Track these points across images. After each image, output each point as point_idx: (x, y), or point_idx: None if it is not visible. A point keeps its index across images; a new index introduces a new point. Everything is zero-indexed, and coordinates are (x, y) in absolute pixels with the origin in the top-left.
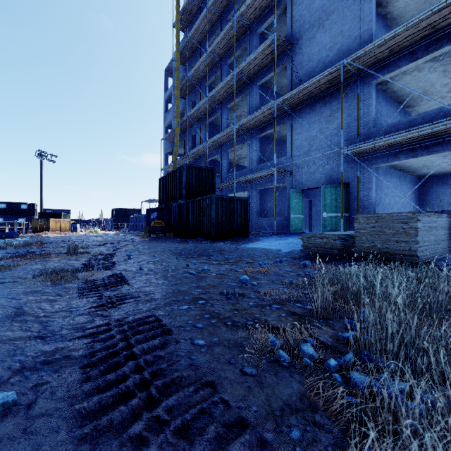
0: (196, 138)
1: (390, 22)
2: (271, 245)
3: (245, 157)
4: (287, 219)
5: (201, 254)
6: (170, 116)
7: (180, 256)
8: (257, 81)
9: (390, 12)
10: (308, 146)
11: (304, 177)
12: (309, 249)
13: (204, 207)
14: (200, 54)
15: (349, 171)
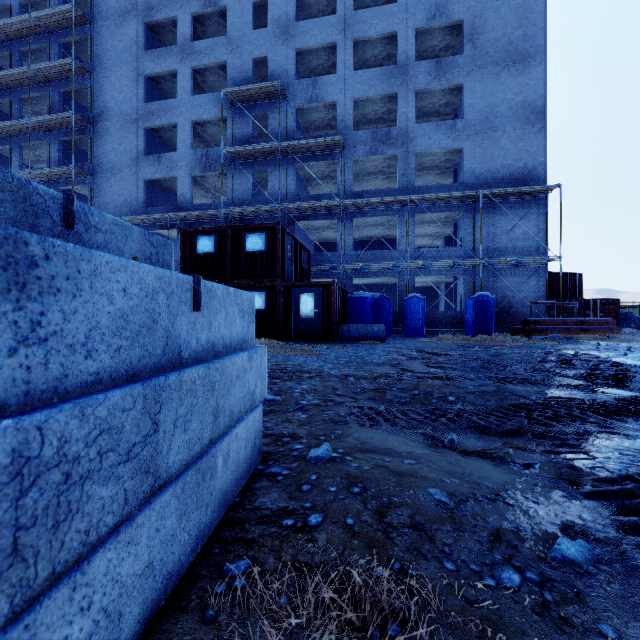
0: None
1: (165, 188)
2: None
3: None
4: None
5: None
6: None
7: None
8: (59, 185)
9: (163, 184)
10: None
11: None
12: None
13: None
14: None
15: None
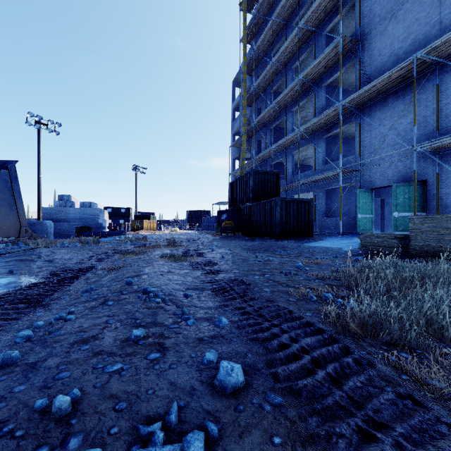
0: (261, 143)
1: None
2: (333, 244)
3: (311, 157)
4: (355, 219)
5: (266, 250)
6: (237, 124)
7: (248, 251)
8: (323, 82)
9: None
10: (378, 144)
11: (374, 176)
12: (366, 247)
13: (269, 209)
14: (265, 63)
15: (426, 168)
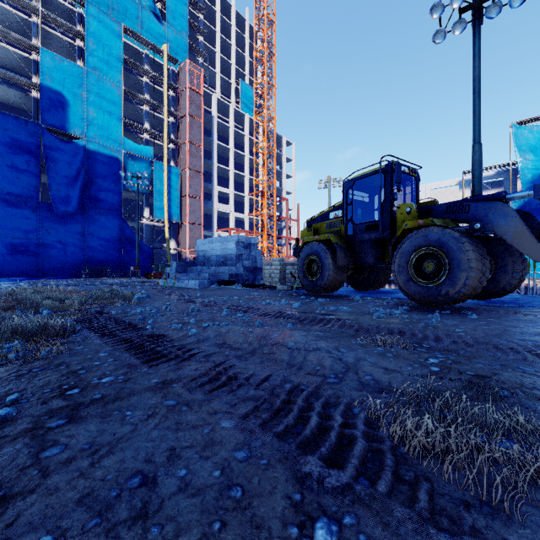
0: None
1: None
2: None
3: None
4: None
5: None
6: None
7: None
8: None
9: None
10: None
11: None
12: None
13: None
14: None
15: None
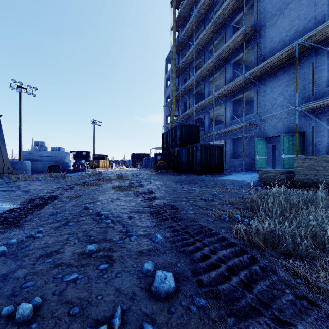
0: (186, 104)
1: None
2: (239, 178)
3: (222, 114)
4: (254, 160)
5: (190, 182)
6: (168, 90)
7: (177, 183)
8: (231, 60)
9: None
10: (270, 105)
11: (267, 129)
12: (263, 180)
13: (192, 152)
14: (189, 46)
15: (304, 122)
